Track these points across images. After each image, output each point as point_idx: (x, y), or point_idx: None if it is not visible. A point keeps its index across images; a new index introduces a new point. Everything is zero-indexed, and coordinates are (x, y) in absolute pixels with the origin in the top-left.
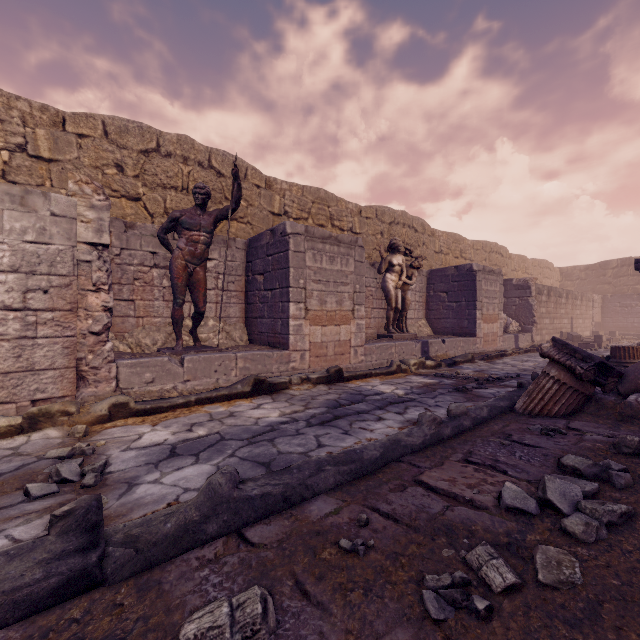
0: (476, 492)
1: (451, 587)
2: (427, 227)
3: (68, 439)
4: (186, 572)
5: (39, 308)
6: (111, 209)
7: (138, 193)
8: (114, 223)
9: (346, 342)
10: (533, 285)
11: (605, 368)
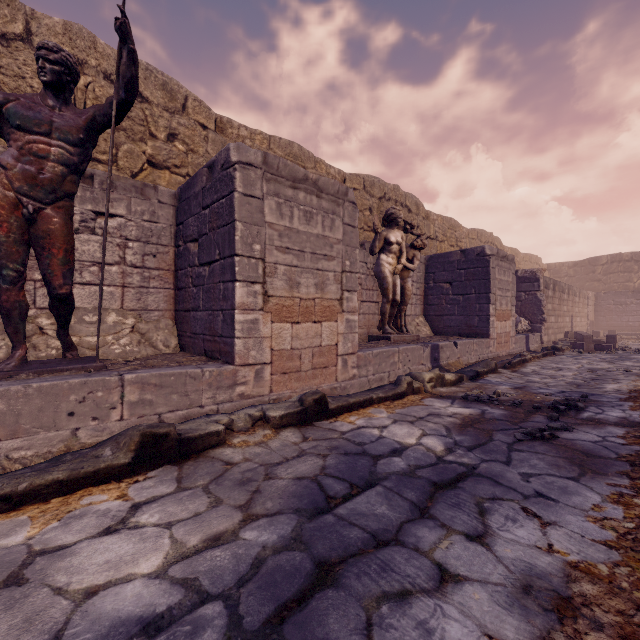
0: None
1: None
2: (421, 208)
3: None
4: None
5: None
6: None
7: None
8: None
9: (330, 348)
10: (541, 277)
11: None
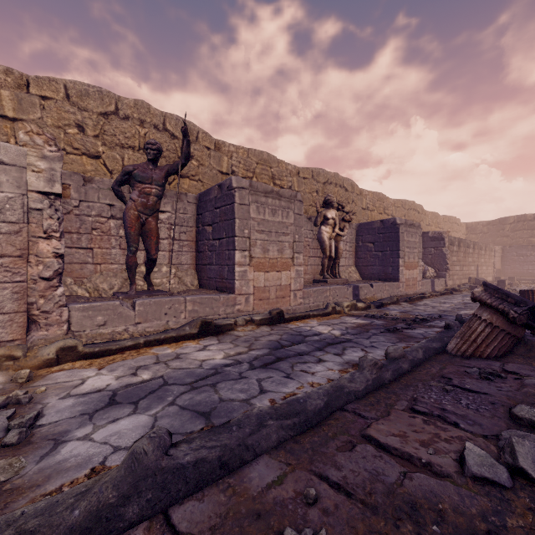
0: (432, 452)
1: None
2: (356, 187)
3: (9, 385)
4: None
5: None
6: (72, 165)
7: (98, 151)
8: (73, 177)
9: (286, 286)
10: (446, 237)
11: None
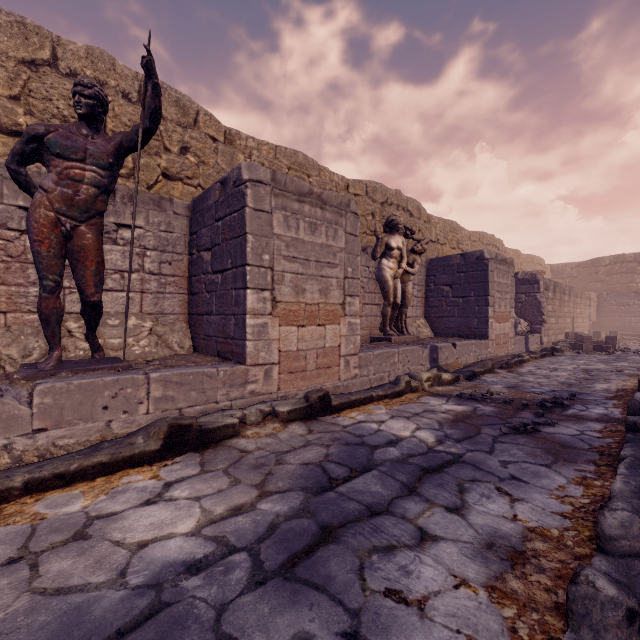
0: None
1: None
2: (423, 211)
3: None
4: None
5: None
6: None
7: (17, 123)
8: None
9: (334, 349)
10: (541, 279)
11: None
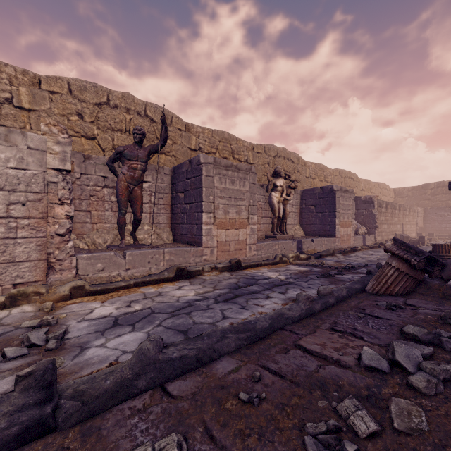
0: (341, 354)
1: (326, 433)
2: (300, 159)
3: (39, 313)
4: (120, 420)
5: (19, 216)
6: (74, 145)
7: (93, 134)
8: (76, 155)
9: (243, 241)
10: (376, 200)
11: (432, 260)
